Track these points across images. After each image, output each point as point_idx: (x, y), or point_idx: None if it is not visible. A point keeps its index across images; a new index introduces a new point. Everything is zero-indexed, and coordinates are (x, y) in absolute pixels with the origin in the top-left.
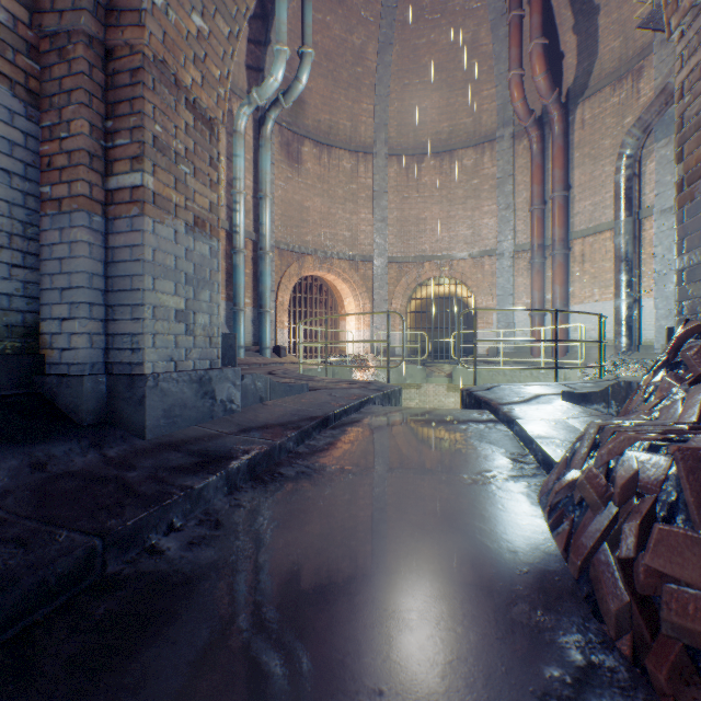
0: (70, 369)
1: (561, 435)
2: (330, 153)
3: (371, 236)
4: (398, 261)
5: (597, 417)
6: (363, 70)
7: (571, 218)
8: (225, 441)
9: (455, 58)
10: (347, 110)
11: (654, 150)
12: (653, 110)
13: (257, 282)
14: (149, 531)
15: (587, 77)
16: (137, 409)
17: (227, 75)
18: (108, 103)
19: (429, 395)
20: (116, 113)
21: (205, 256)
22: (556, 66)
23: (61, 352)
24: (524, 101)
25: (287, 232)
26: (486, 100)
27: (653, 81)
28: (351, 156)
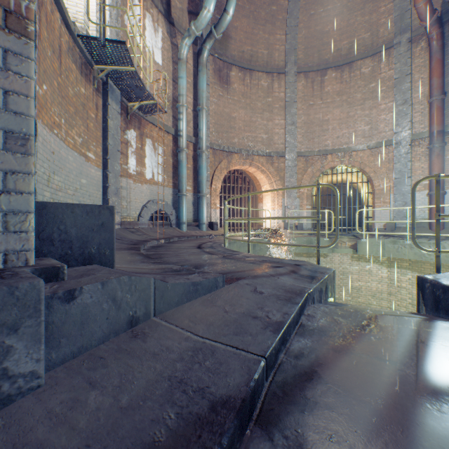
0: None
1: None
2: (251, 76)
3: (283, 136)
4: (304, 155)
5: None
6: (277, 8)
7: None
8: None
9: None
10: (264, 41)
11: None
12: None
13: (196, 174)
14: None
15: None
16: None
17: None
18: None
19: (335, 263)
20: None
21: None
22: None
23: None
24: None
25: (219, 136)
26: (383, 14)
27: None
28: (267, 76)
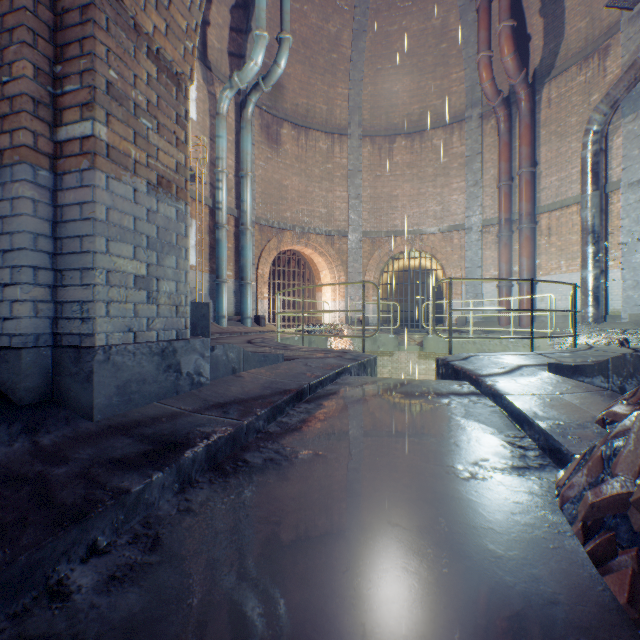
0: (12, 341)
1: (563, 415)
2: (307, 135)
3: (346, 212)
4: (371, 236)
5: (596, 393)
6: (338, 56)
7: (537, 193)
8: (185, 422)
9: (425, 43)
10: (323, 94)
11: (621, 125)
12: (621, 85)
13: (239, 255)
14: (55, 562)
15: (553, 57)
16: (84, 386)
17: (195, 27)
18: (58, 46)
19: (401, 363)
20: (65, 56)
21: (170, 219)
22: (523, 48)
23: (3, 321)
24: (492, 81)
25: (267, 209)
26: (455, 82)
27: (620, 59)
28: (326, 137)
